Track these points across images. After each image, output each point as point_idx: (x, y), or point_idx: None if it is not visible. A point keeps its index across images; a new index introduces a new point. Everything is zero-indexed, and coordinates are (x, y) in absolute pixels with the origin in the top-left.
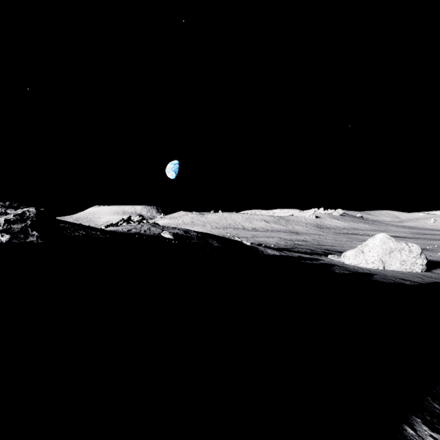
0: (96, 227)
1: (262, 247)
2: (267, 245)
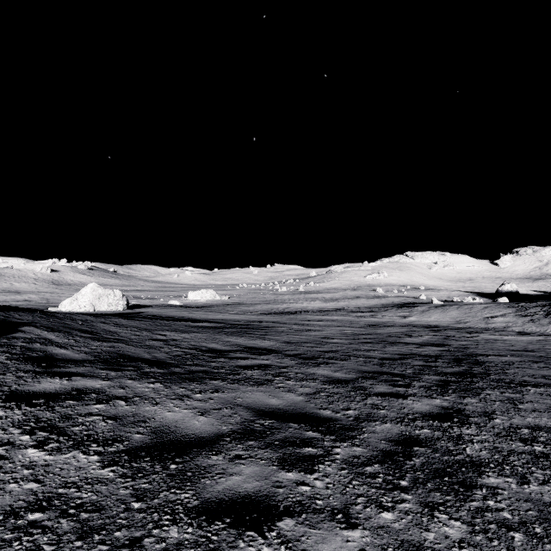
0: None
1: None
2: None
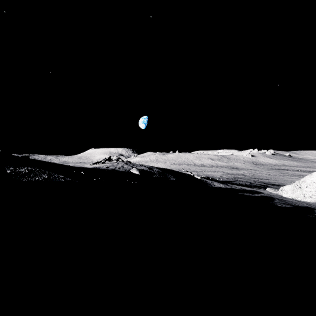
0: (75, 167)
1: (210, 180)
2: (213, 178)
